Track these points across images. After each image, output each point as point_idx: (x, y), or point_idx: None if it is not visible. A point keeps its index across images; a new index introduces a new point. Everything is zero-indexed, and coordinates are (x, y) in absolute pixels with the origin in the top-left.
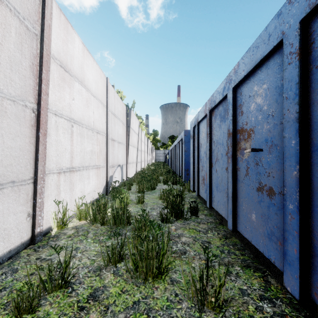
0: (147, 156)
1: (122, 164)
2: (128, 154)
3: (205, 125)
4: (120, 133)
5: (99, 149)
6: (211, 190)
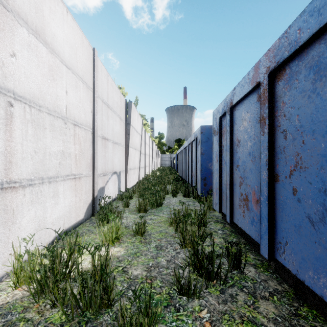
0: (152, 160)
1: (120, 170)
2: (128, 158)
3: (252, 107)
4: (117, 131)
5: (79, 150)
6: (273, 226)
